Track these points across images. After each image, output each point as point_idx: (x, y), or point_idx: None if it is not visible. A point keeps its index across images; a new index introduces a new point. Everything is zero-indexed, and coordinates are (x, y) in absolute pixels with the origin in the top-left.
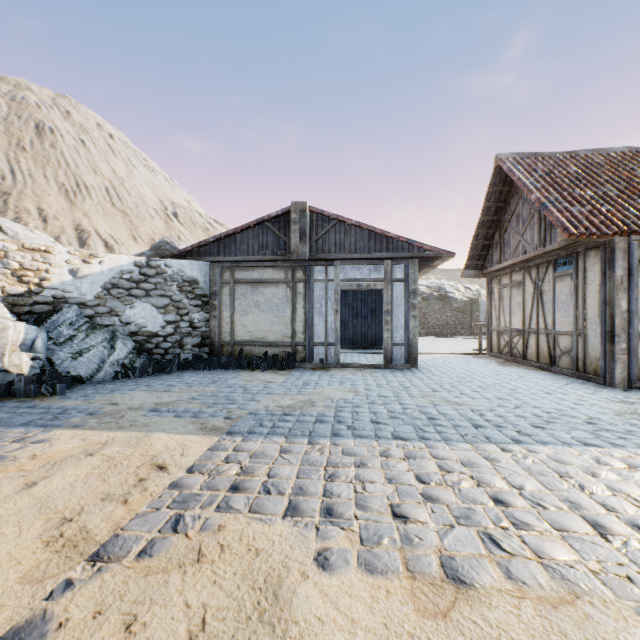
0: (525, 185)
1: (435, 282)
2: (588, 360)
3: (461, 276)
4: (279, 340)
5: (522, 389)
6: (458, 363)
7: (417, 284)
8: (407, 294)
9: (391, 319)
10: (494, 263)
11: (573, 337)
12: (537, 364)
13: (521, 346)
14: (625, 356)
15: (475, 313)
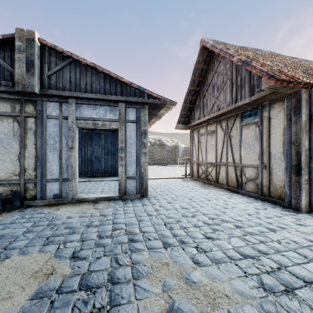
0: (227, 52)
1: (157, 137)
2: (272, 187)
3: (175, 128)
4: (4, 178)
5: (245, 224)
6: (176, 187)
7: (147, 126)
8: (139, 134)
9: (125, 155)
10: (196, 119)
11: (259, 169)
12: (227, 187)
13: (214, 174)
14: (307, 185)
15: (177, 153)
